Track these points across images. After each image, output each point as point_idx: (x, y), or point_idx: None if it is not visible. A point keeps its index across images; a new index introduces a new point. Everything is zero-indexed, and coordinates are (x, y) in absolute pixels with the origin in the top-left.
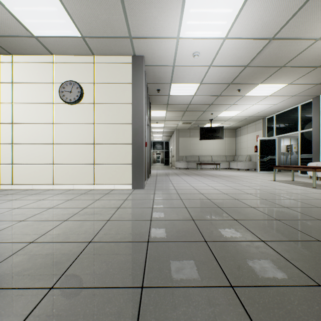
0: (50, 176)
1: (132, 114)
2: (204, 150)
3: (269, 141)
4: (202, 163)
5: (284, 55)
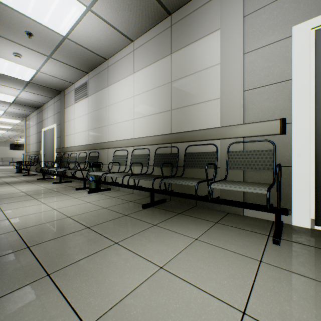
0: None
1: None
2: (18, 155)
3: None
4: (13, 162)
5: None
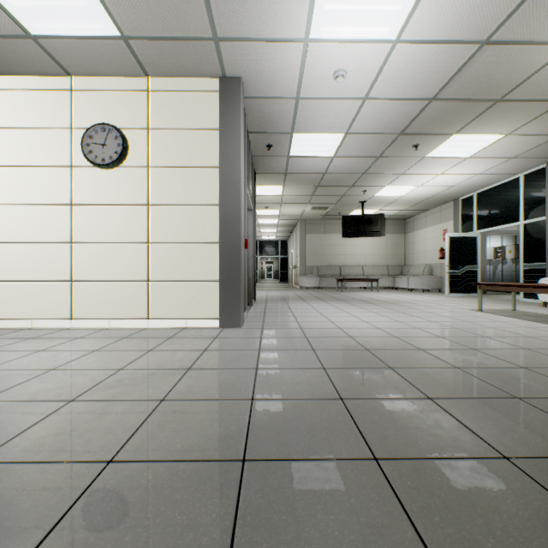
0: (65, 303)
1: (219, 186)
2: (350, 256)
3: (465, 239)
4: (346, 278)
5: (504, 78)
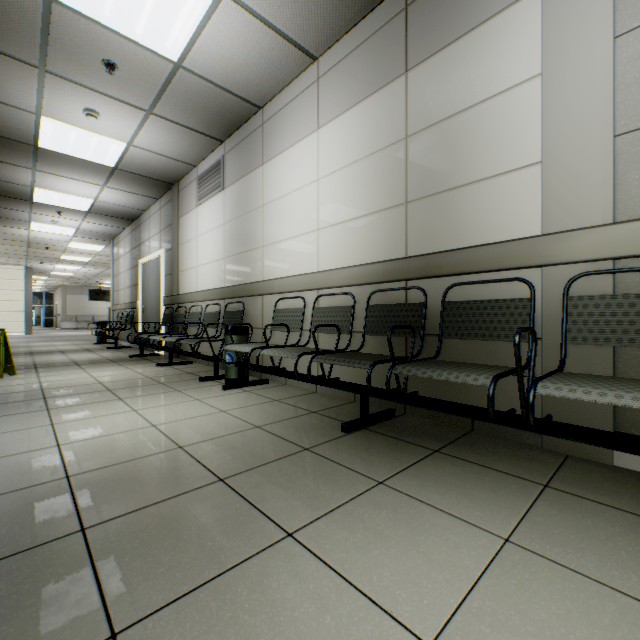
0: None
1: (25, 296)
2: (102, 310)
3: None
4: (94, 323)
5: None
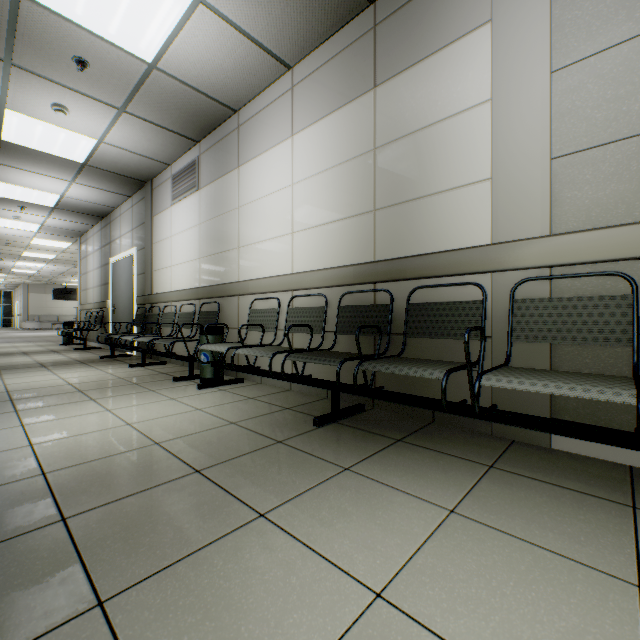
0: None
1: None
2: (67, 309)
3: None
4: (58, 323)
5: None
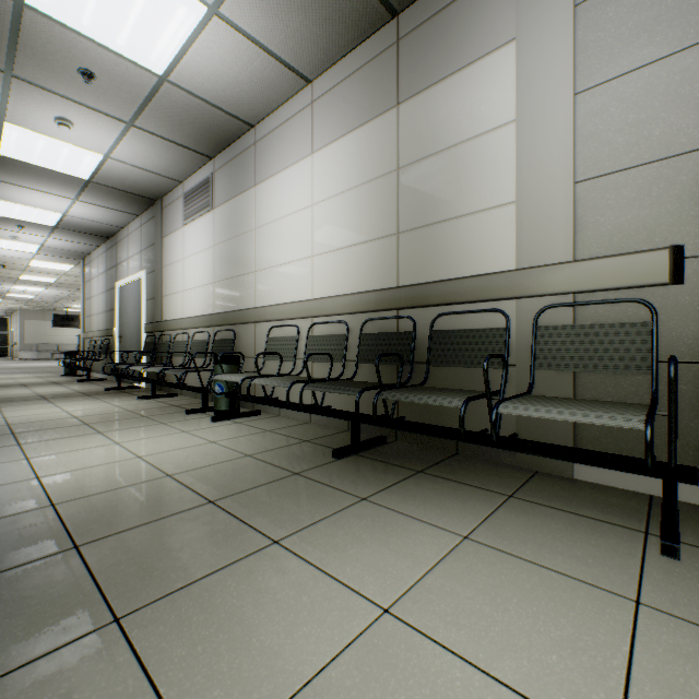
0: None
1: None
2: (69, 337)
3: None
4: (59, 352)
5: None
